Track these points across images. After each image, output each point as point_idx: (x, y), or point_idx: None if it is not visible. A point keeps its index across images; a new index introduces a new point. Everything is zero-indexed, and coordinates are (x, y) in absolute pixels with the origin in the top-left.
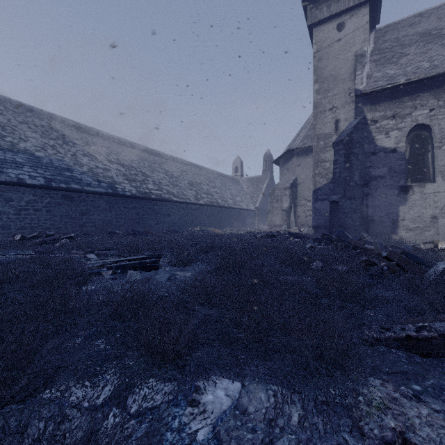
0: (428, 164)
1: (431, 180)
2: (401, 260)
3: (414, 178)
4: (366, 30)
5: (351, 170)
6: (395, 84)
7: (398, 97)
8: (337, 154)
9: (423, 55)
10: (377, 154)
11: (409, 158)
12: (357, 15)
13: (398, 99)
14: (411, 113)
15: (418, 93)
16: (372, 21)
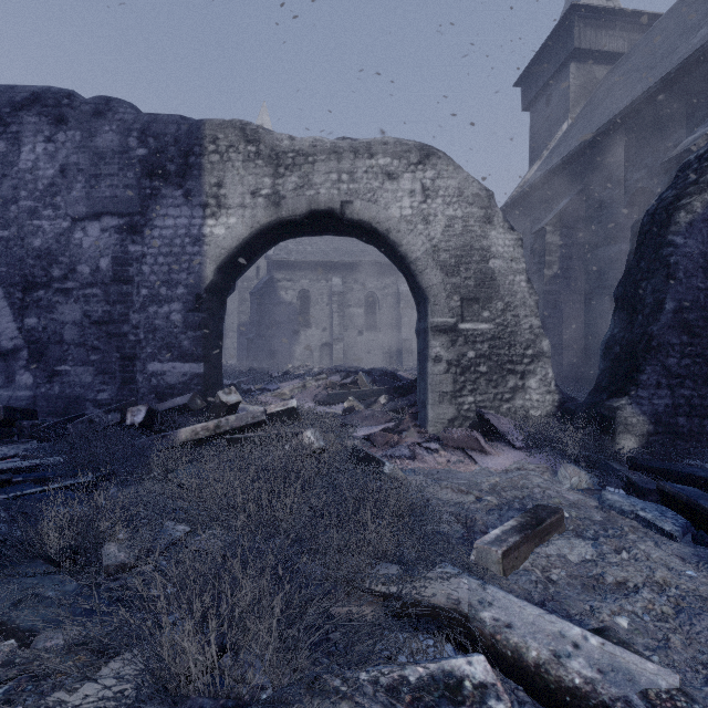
0: (310, 316)
1: (311, 327)
2: (255, 371)
3: (303, 325)
4: None
5: (262, 315)
6: (289, 260)
7: (293, 267)
8: (252, 302)
9: (310, 239)
10: (280, 305)
11: (300, 311)
12: None
13: (293, 269)
14: (300, 280)
15: (304, 268)
16: None
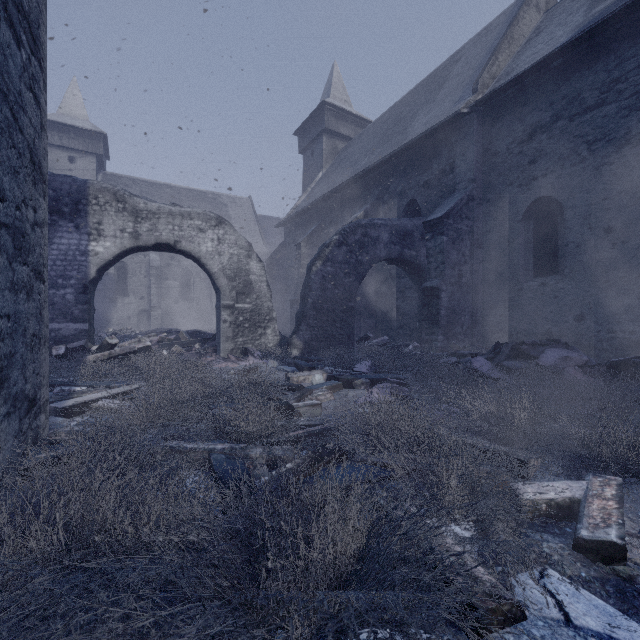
0: (128, 286)
1: (129, 295)
2: None
3: (120, 293)
4: (94, 175)
5: None
6: None
7: None
8: None
9: None
10: None
11: (117, 280)
12: (87, 159)
13: None
14: None
15: None
16: (101, 164)
